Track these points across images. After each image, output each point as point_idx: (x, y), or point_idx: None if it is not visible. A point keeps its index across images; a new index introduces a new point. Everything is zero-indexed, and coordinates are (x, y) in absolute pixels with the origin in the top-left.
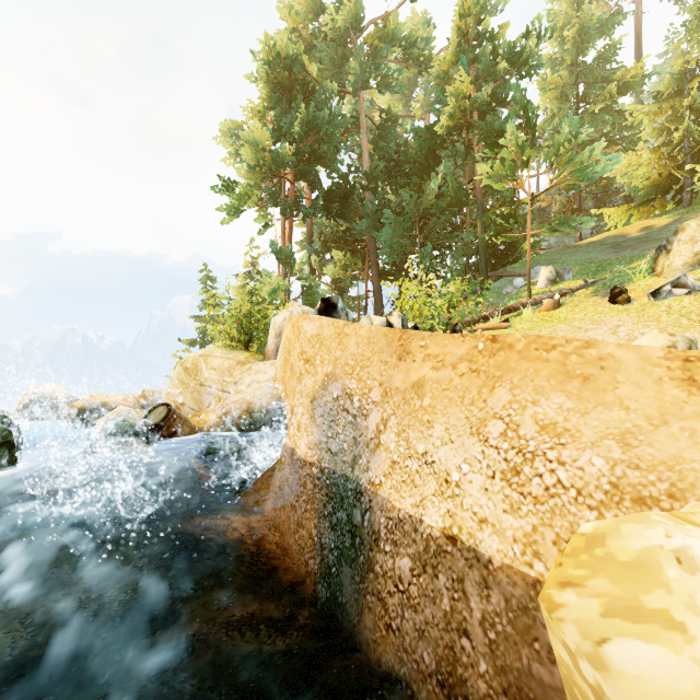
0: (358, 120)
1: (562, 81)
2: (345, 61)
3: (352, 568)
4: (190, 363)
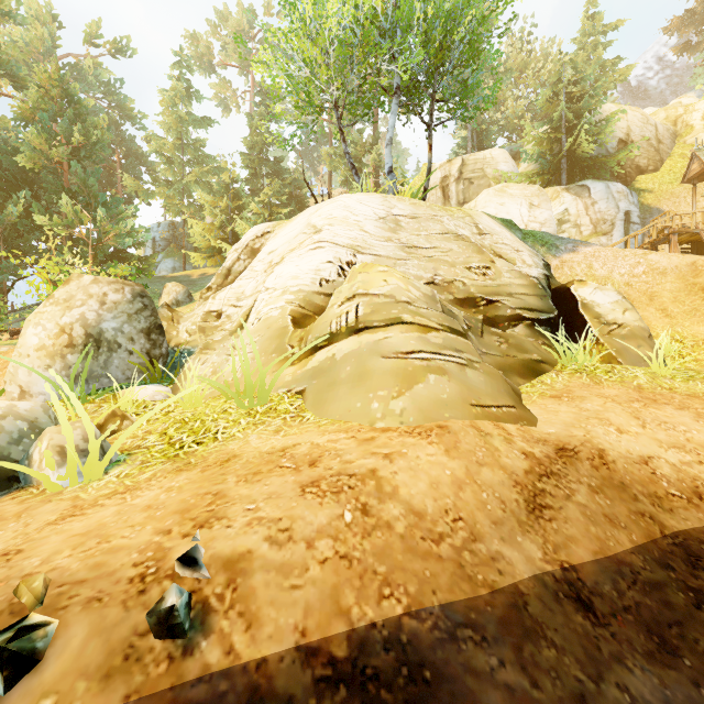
0: None
1: (169, 148)
2: None
3: None
4: None
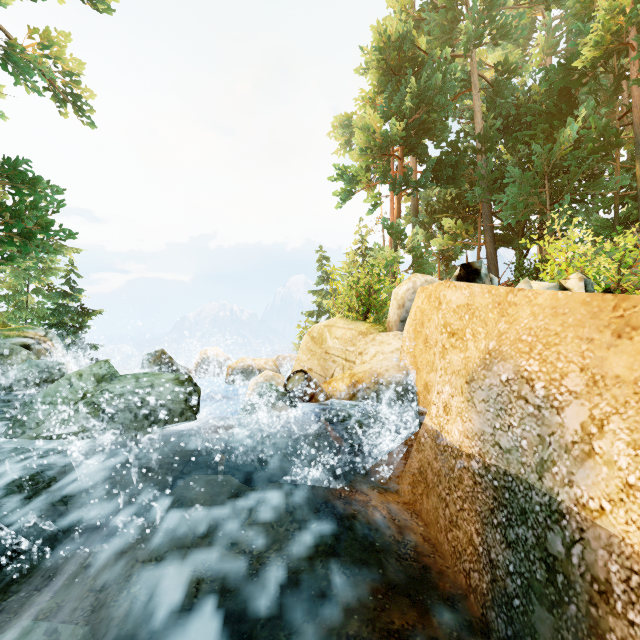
0: (468, 83)
1: None
2: (455, 25)
3: (554, 615)
4: (316, 333)
